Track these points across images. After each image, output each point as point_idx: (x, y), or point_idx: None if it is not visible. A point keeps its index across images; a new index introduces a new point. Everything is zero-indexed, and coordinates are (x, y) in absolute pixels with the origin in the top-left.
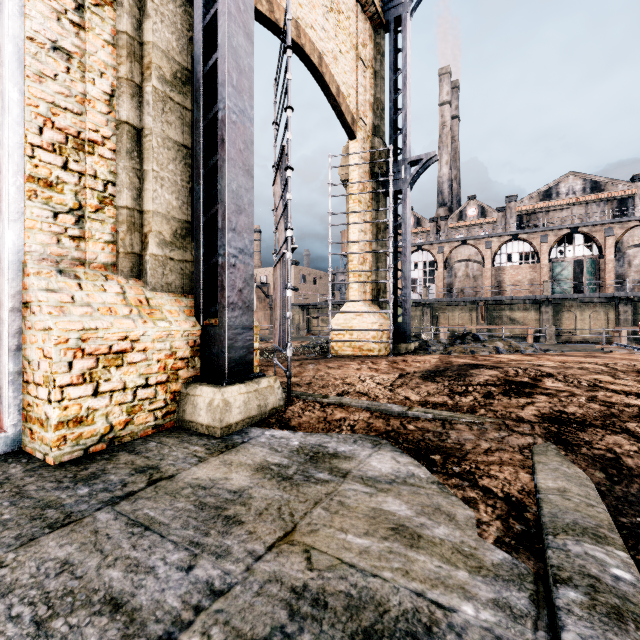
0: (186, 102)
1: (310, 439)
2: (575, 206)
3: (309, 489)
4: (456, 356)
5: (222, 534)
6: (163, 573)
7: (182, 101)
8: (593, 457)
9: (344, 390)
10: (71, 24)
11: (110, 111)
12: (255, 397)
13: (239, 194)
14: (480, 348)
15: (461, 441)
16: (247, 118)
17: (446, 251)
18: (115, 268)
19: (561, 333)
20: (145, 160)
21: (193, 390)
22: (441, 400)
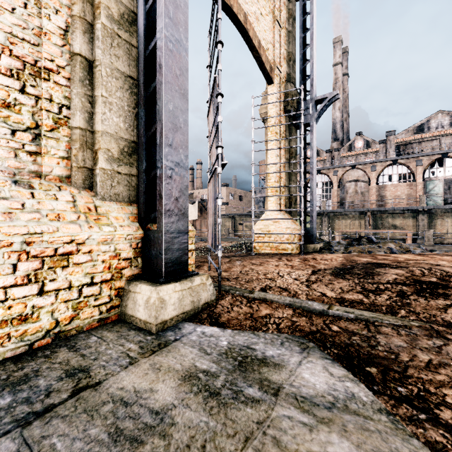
0: (132, 40)
1: (238, 338)
2: (443, 137)
3: (238, 413)
4: (357, 255)
5: None
6: None
7: (128, 39)
8: None
9: (266, 285)
10: None
11: (64, 44)
12: (189, 294)
13: (175, 114)
14: (376, 248)
15: (393, 349)
16: (182, 48)
17: (339, 174)
18: (69, 180)
19: (435, 236)
20: (95, 87)
21: (134, 287)
22: (356, 298)
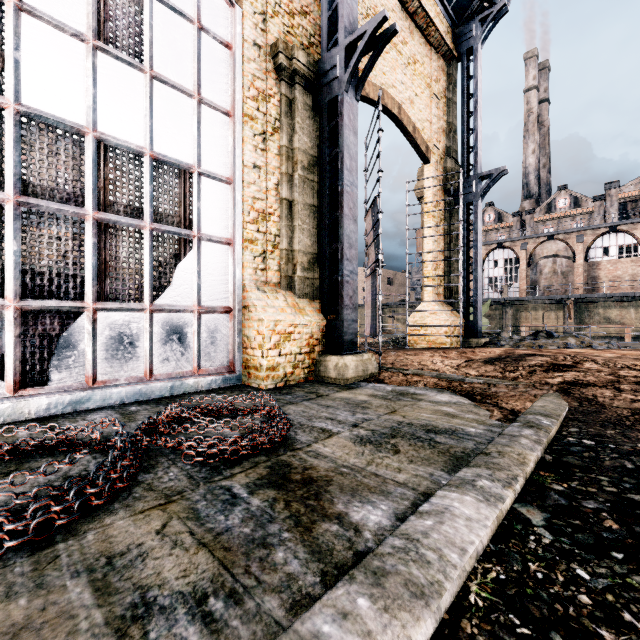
0: (315, 178)
1: (398, 388)
2: None
3: (401, 402)
4: (521, 349)
5: (362, 410)
6: (344, 415)
7: (313, 178)
8: (579, 398)
9: (419, 368)
10: (260, 151)
11: (277, 194)
12: (361, 364)
13: (350, 236)
14: (549, 343)
15: (497, 392)
16: (355, 186)
17: (530, 247)
18: (279, 285)
19: None
20: (294, 219)
21: (324, 358)
22: (494, 374)
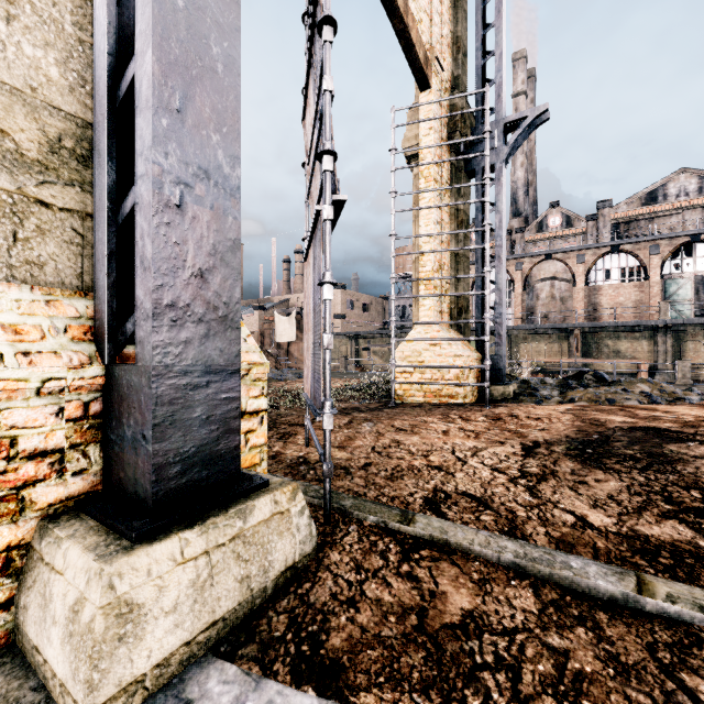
0: None
1: None
2: (688, 211)
3: None
4: (594, 408)
5: None
6: None
7: None
8: None
9: (436, 488)
10: None
11: None
12: (233, 557)
13: (196, 26)
14: (621, 394)
15: None
16: None
17: (526, 268)
18: None
19: None
20: None
21: (51, 549)
22: (677, 536)
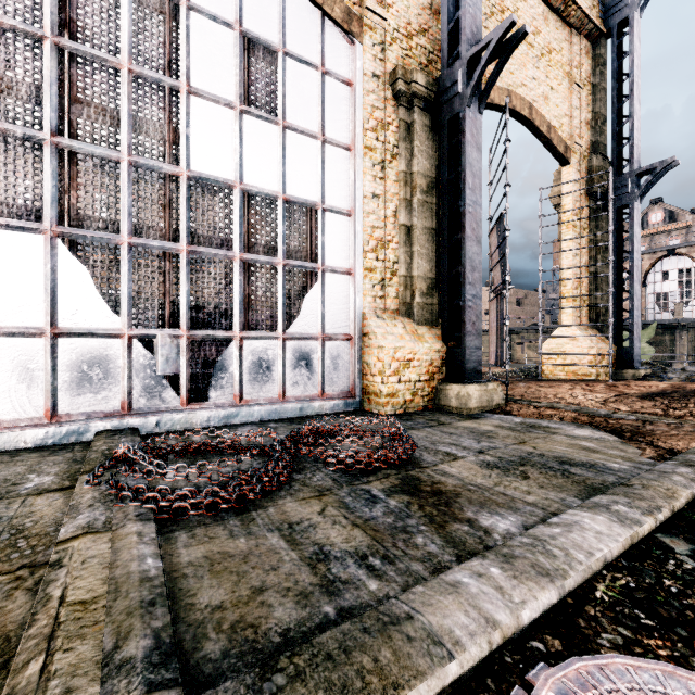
0: (434, 200)
1: (528, 420)
2: None
3: (531, 434)
4: None
5: (488, 439)
6: (468, 442)
7: (432, 200)
8: None
9: (555, 401)
10: (379, 179)
11: (395, 221)
12: (485, 394)
13: (473, 258)
14: None
15: (654, 430)
16: (478, 205)
17: None
18: (397, 312)
19: None
20: (413, 245)
21: (445, 386)
22: (652, 411)
